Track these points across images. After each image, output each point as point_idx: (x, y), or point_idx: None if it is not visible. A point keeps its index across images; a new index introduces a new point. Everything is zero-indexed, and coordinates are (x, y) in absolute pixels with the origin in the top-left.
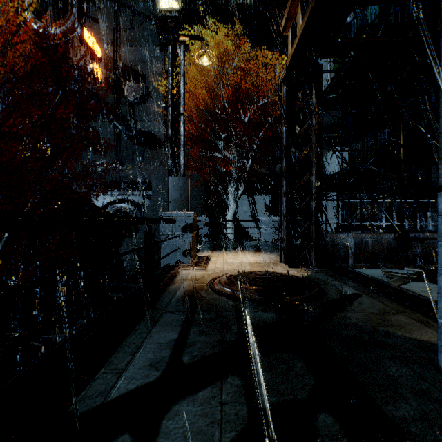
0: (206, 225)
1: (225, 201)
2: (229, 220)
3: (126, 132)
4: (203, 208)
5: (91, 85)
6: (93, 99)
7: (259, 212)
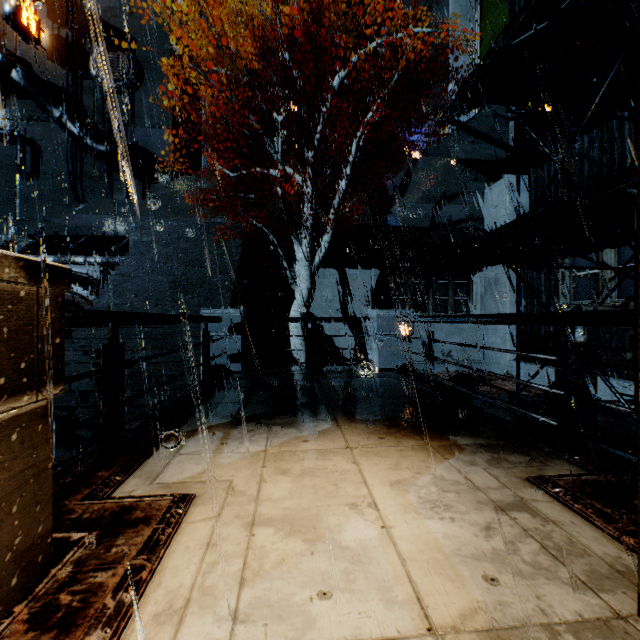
0: (234, 330)
1: (287, 279)
2: (295, 318)
3: (90, 143)
4: (238, 293)
5: (19, 49)
6: (17, 71)
7: (355, 302)
